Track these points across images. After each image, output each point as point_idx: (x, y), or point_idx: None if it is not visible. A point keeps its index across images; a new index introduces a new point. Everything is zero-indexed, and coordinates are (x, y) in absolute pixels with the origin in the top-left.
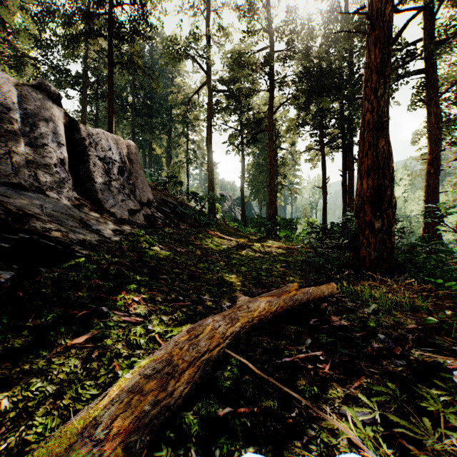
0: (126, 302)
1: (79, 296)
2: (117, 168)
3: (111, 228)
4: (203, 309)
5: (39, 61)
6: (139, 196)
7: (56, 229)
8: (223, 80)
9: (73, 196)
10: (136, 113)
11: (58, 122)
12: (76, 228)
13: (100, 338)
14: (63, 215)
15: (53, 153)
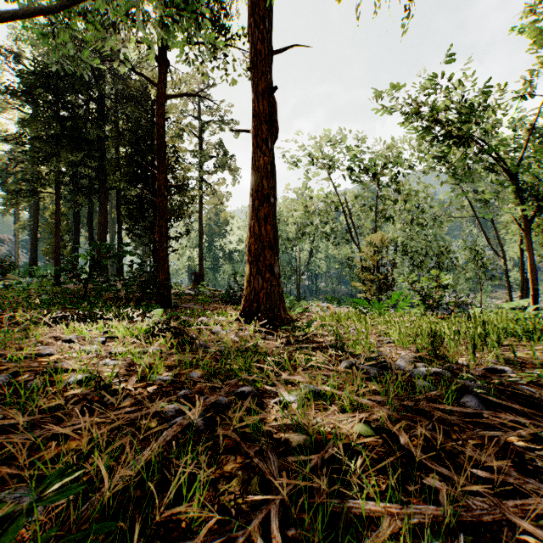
0: None
1: None
2: None
3: None
4: None
5: None
6: None
7: None
8: None
9: None
10: None
11: None
12: None
13: None
14: None
15: None
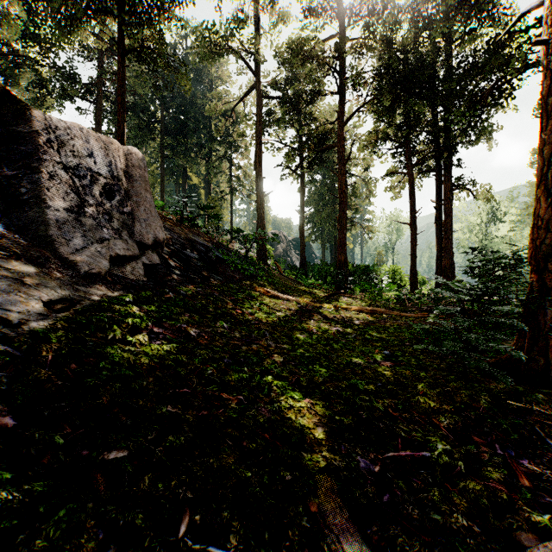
0: None
1: None
2: (101, 187)
3: (48, 295)
4: None
5: (37, 61)
6: (140, 232)
7: None
8: (277, 84)
9: None
10: (166, 131)
11: None
12: None
13: None
14: None
15: None
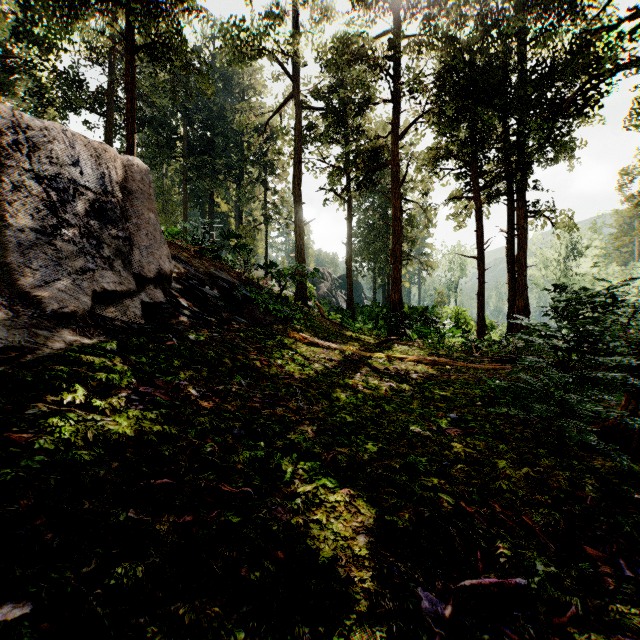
0: None
1: None
2: (88, 204)
3: None
4: None
5: (35, 65)
6: (140, 262)
7: None
8: (319, 92)
9: None
10: (189, 149)
11: None
12: None
13: None
14: None
15: None
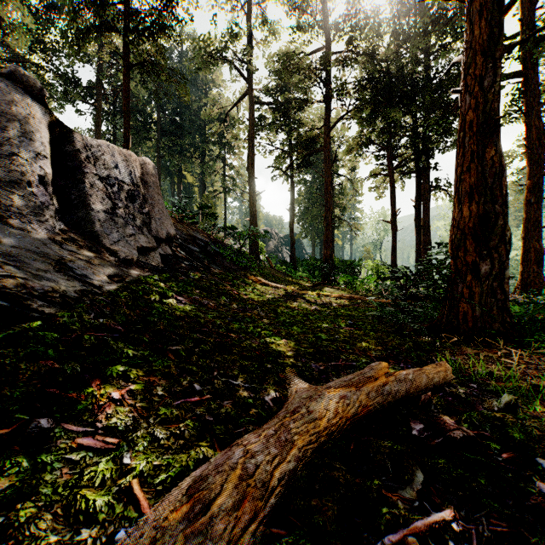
0: (95, 402)
1: (3, 397)
2: (125, 192)
3: (107, 272)
4: (232, 408)
5: (42, 67)
6: (156, 229)
7: (7, 274)
8: (268, 90)
9: (56, 228)
10: (162, 132)
11: (39, 126)
12: (45, 272)
13: (10, 499)
14: (30, 253)
15: (27, 166)
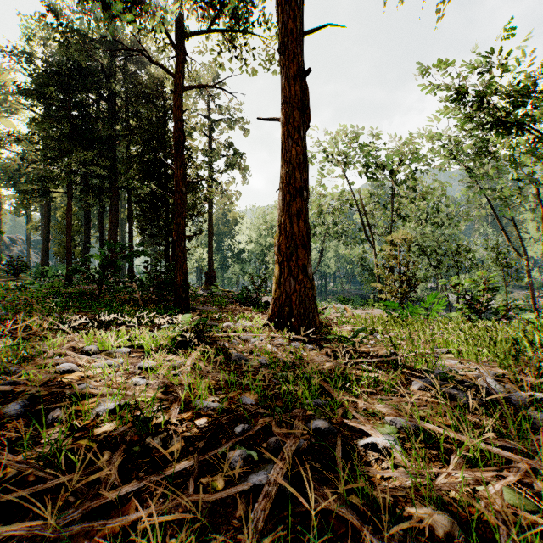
0: None
1: None
2: None
3: None
4: None
5: None
6: None
7: None
8: None
9: None
10: None
11: None
12: None
13: None
14: None
15: None
